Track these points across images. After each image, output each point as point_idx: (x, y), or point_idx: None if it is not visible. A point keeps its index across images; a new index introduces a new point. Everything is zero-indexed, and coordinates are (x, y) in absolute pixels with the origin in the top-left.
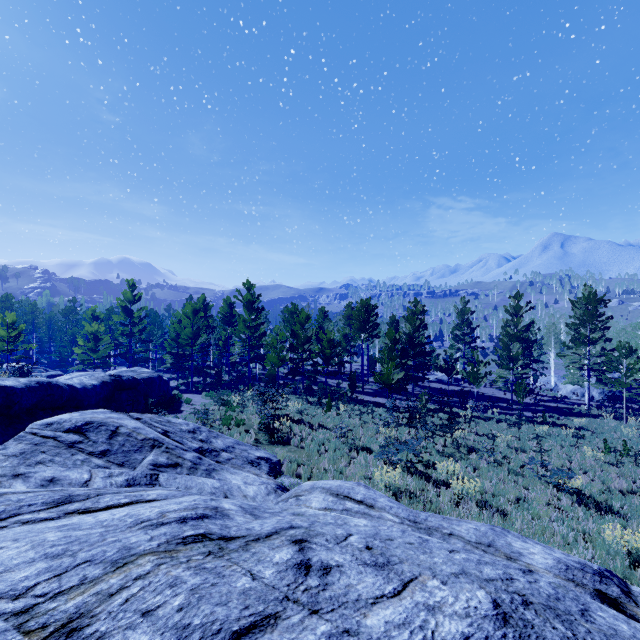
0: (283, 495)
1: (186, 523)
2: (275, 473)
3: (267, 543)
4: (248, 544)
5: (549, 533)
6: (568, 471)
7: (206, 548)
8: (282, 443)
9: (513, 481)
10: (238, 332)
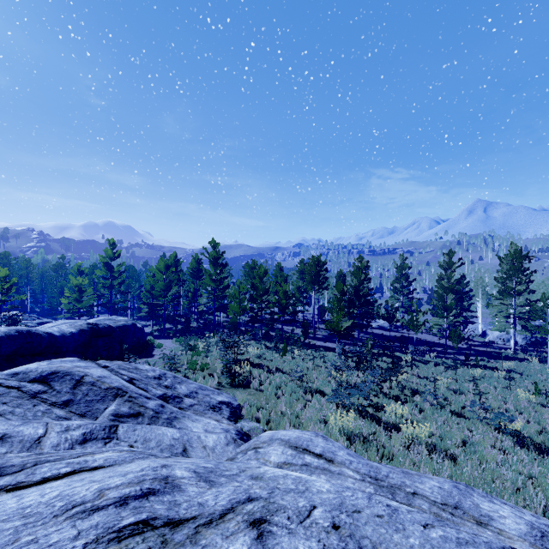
0: (242, 446)
1: (126, 505)
2: (235, 417)
3: (220, 528)
4: (198, 532)
5: (500, 479)
6: (504, 412)
7: (146, 543)
8: (242, 386)
9: (456, 423)
10: (205, 285)
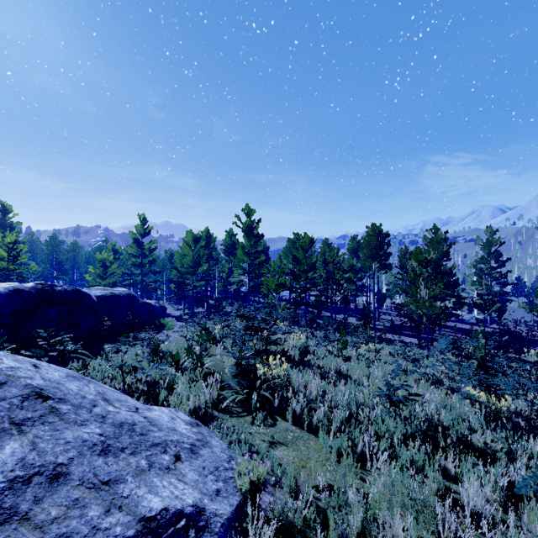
0: None
1: None
2: None
3: None
4: None
5: None
6: None
7: None
8: (268, 413)
9: None
10: (237, 259)
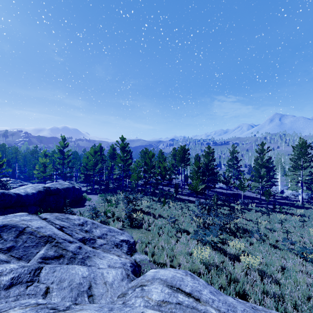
0: (132, 281)
1: None
2: (131, 252)
3: None
4: None
5: None
6: (303, 244)
7: None
8: (137, 227)
9: (274, 252)
10: (117, 163)
